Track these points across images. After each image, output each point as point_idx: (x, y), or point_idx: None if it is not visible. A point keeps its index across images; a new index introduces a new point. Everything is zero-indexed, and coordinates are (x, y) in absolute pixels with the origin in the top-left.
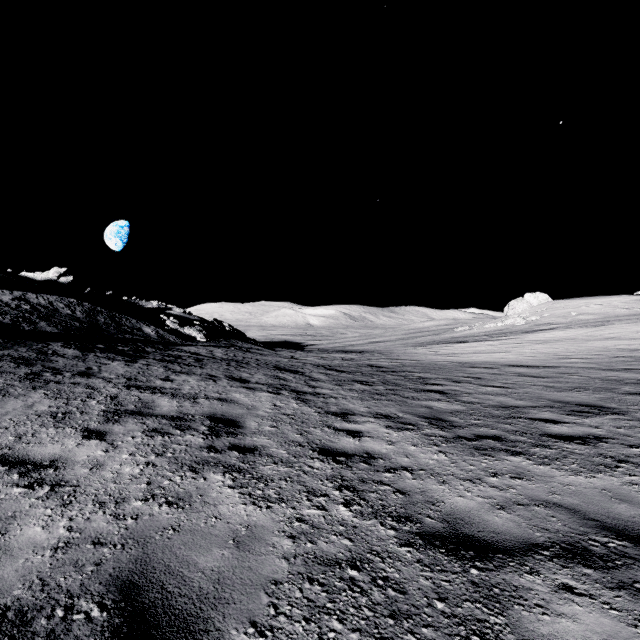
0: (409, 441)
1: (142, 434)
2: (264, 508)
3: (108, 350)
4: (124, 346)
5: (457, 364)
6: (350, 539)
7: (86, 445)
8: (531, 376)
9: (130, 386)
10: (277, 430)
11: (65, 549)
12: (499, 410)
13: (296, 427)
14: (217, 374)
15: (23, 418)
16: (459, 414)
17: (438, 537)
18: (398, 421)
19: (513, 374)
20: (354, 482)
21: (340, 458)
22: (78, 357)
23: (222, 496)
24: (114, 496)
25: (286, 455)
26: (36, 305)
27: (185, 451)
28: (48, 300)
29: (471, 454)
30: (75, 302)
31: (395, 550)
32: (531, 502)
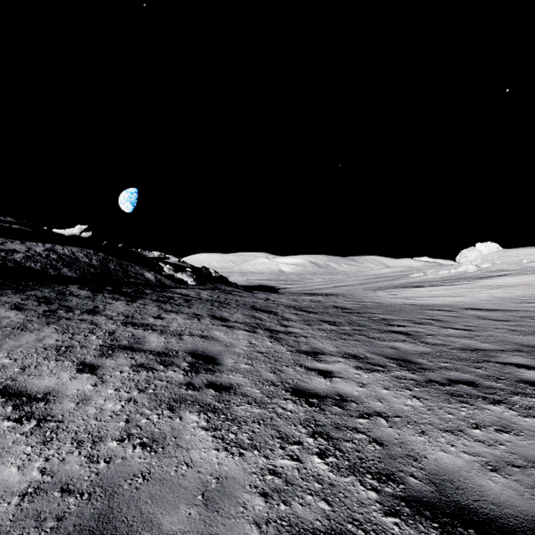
0: (380, 383)
1: (129, 369)
2: (236, 455)
3: (114, 291)
4: (128, 288)
5: (416, 307)
6: (327, 501)
7: (78, 378)
8: (491, 319)
9: (127, 323)
10: (252, 368)
11: (32, 496)
12: (466, 353)
13: (270, 365)
14: (201, 313)
15: (32, 351)
16: (426, 356)
17: (427, 505)
18: (367, 362)
19: (473, 317)
20: (328, 428)
21: (312, 400)
22: (89, 297)
23: (195, 439)
24: (92, 434)
25: (260, 395)
26: (62, 255)
27: (165, 387)
28: (71, 251)
29: (447, 401)
30: (92, 252)
31: (380, 521)
32: (527, 463)
